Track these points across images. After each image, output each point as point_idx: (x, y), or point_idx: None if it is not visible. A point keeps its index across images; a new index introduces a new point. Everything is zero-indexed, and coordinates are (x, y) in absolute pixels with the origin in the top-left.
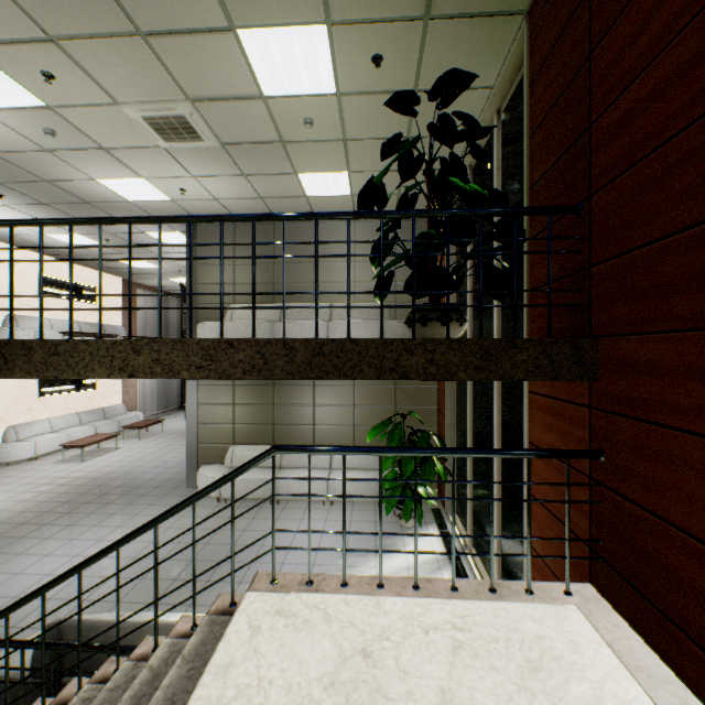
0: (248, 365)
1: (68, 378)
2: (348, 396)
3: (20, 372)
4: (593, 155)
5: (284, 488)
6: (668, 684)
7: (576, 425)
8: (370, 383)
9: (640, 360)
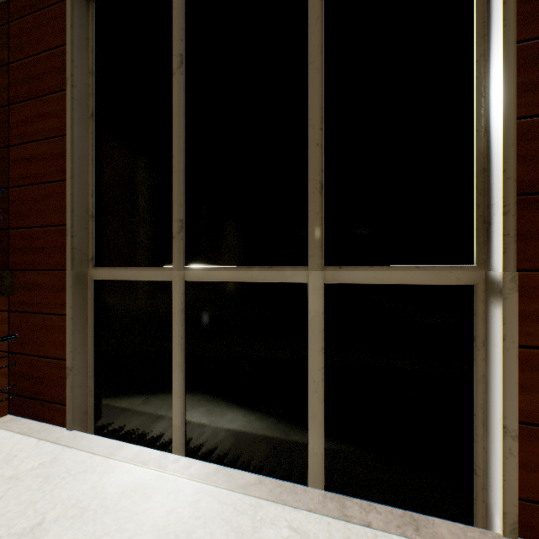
0: None
1: None
2: None
3: None
4: (12, 165)
5: None
6: (48, 429)
7: (1, 324)
8: None
9: (37, 283)
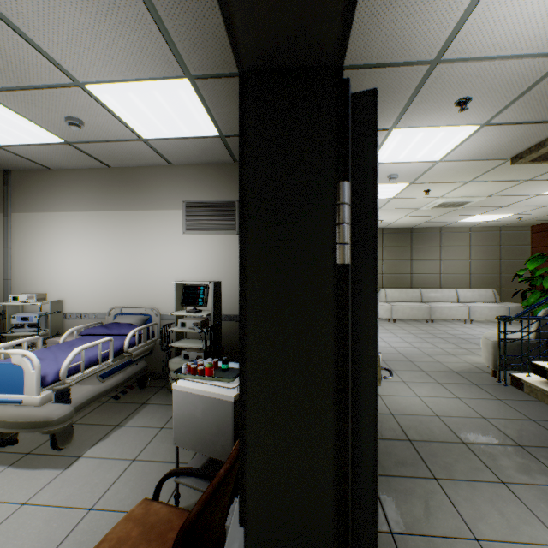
0: None
1: None
2: (465, 253)
3: None
4: None
5: (438, 312)
6: None
7: None
8: (481, 245)
9: None
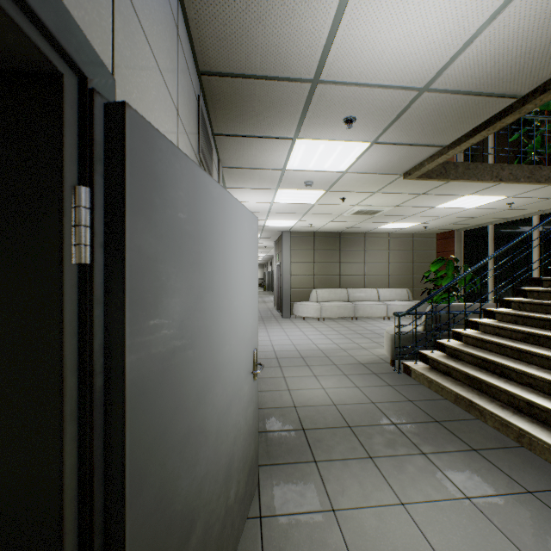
0: (546, 177)
1: (473, 180)
2: (385, 257)
3: (451, 177)
4: None
5: (361, 310)
6: None
7: None
8: (398, 249)
9: None
